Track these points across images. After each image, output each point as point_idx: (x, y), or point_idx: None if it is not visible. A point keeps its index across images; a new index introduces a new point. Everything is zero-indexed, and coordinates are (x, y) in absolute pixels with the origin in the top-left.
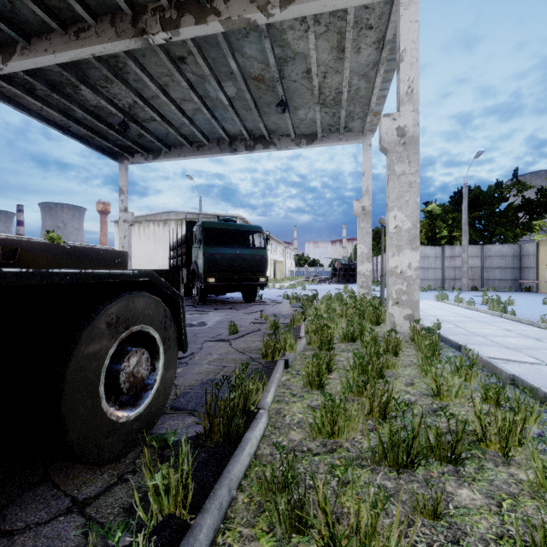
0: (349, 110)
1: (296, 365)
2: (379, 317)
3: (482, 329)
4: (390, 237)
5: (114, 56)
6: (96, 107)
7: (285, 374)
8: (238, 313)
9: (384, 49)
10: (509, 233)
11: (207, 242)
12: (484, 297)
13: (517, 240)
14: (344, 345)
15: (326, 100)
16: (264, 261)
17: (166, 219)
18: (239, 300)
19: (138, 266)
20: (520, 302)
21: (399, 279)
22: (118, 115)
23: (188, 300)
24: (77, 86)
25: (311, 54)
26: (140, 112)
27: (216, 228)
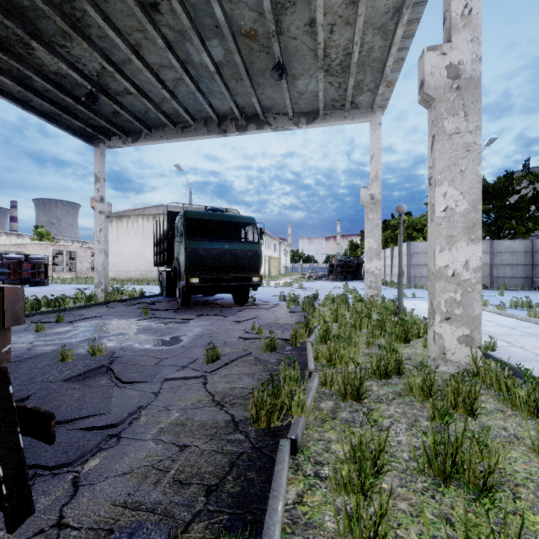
0: (358, 79)
1: (309, 443)
2: (408, 332)
3: None
4: (437, 223)
5: (68, 0)
6: (57, 74)
7: (292, 478)
8: (226, 321)
9: None
10: (521, 228)
11: (191, 235)
12: (501, 297)
13: (528, 235)
14: (376, 385)
15: (332, 65)
16: (257, 258)
17: (155, 213)
18: (229, 302)
19: (126, 262)
20: None
21: (451, 284)
22: (85, 86)
23: (171, 302)
24: (29, 44)
25: None
26: (111, 82)
27: (203, 220)
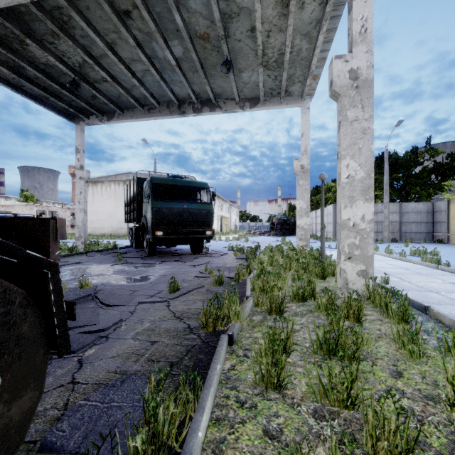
0: (290, 73)
1: (242, 339)
2: (324, 271)
3: (429, 283)
4: (342, 187)
5: (57, 8)
6: (46, 65)
7: (228, 357)
8: (184, 265)
9: (328, 2)
10: (424, 192)
11: (156, 197)
12: (406, 248)
13: (430, 198)
14: (295, 306)
15: (269, 62)
16: (210, 216)
17: (125, 179)
18: (188, 252)
19: (100, 220)
20: (441, 253)
21: (352, 232)
22: (69, 75)
23: (140, 252)
24: (23, 41)
25: (256, 7)
26: (91, 72)
27: (166, 185)
